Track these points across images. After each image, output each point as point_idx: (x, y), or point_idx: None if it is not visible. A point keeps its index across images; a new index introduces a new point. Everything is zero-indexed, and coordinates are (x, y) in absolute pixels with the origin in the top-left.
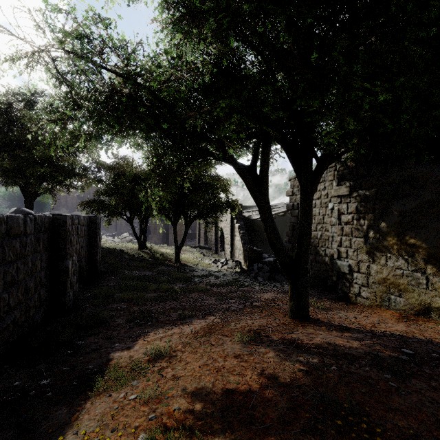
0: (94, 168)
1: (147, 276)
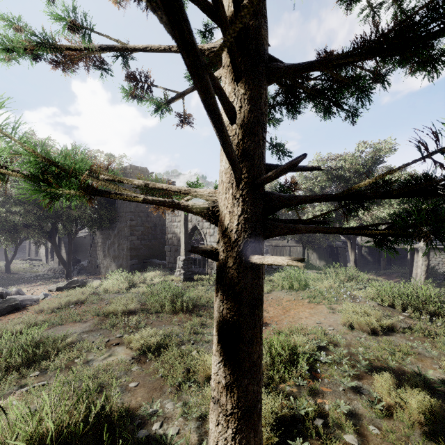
0: None
1: None
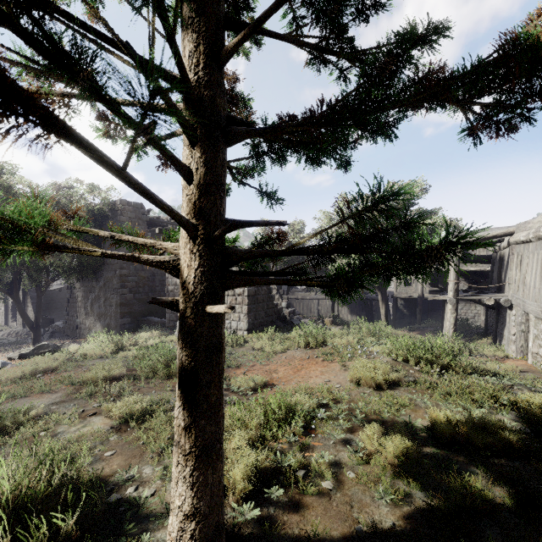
0: None
1: None
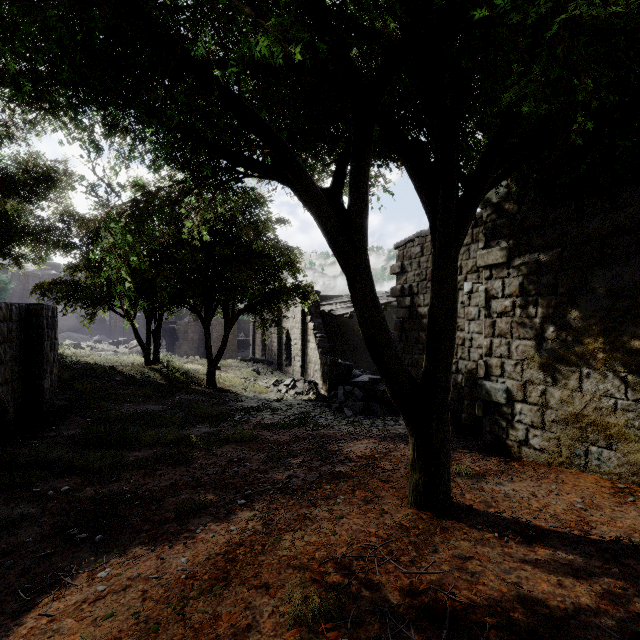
0: (58, 222)
1: (147, 413)
